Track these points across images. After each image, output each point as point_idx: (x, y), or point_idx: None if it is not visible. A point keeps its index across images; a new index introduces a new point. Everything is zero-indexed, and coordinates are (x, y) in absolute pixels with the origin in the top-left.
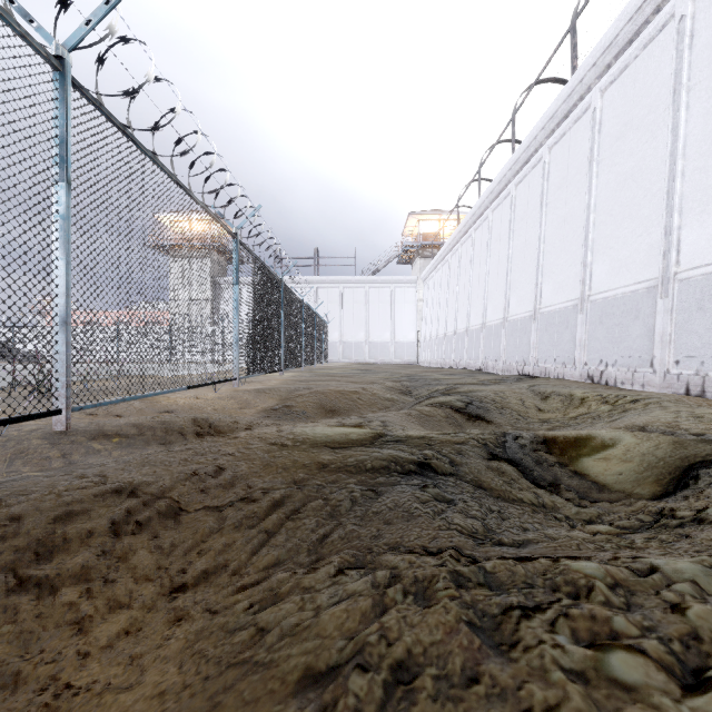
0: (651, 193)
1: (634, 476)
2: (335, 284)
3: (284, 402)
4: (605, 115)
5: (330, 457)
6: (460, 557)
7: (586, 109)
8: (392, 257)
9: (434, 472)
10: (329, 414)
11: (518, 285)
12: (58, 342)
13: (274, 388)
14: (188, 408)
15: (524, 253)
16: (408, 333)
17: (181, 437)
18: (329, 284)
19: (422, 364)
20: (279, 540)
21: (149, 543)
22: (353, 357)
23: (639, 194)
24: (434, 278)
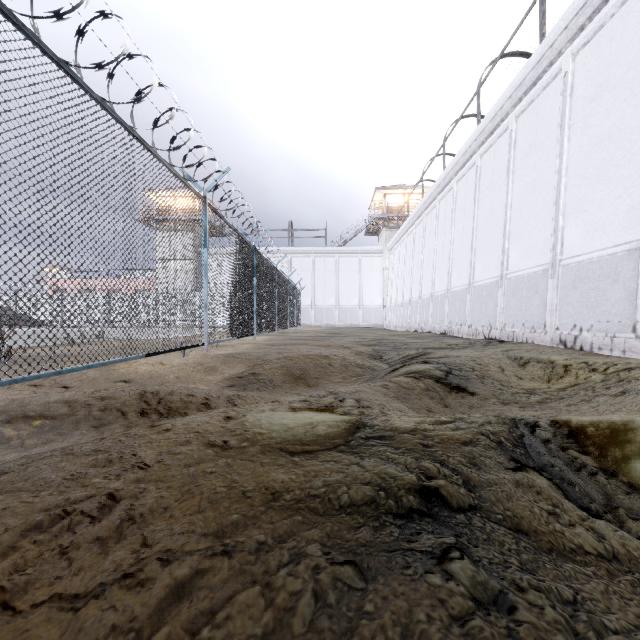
0: (631, 152)
1: None
2: (307, 254)
3: (251, 369)
4: (577, 78)
5: (286, 477)
6: None
7: (556, 74)
8: (360, 229)
9: (446, 506)
10: (298, 382)
11: (484, 252)
12: None
13: (243, 354)
14: (147, 377)
15: (490, 220)
16: (375, 299)
17: (121, 417)
18: (302, 254)
19: (388, 327)
20: None
21: None
22: (324, 321)
23: (617, 154)
24: (399, 248)
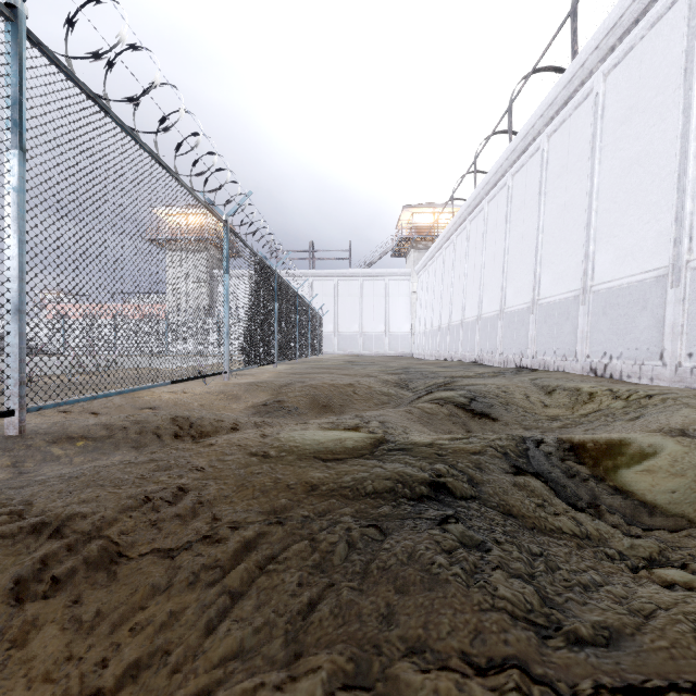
0: (659, 177)
1: (693, 496)
2: (330, 277)
3: (275, 397)
4: (608, 99)
5: (321, 475)
6: (530, 689)
7: (588, 94)
8: (386, 250)
9: (451, 495)
10: (323, 410)
11: (516, 276)
12: (10, 332)
13: (266, 382)
14: (172, 404)
15: (521, 243)
16: (403, 325)
17: (157, 439)
18: (324, 277)
19: (416, 356)
20: (247, 609)
21: (64, 613)
22: (347, 349)
23: (646, 179)
24: (428, 271)
